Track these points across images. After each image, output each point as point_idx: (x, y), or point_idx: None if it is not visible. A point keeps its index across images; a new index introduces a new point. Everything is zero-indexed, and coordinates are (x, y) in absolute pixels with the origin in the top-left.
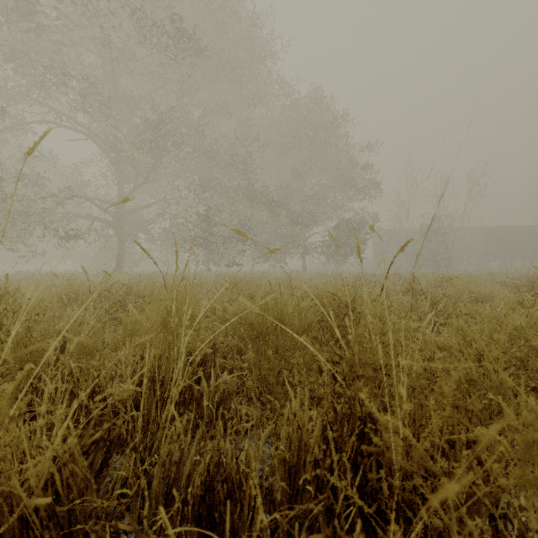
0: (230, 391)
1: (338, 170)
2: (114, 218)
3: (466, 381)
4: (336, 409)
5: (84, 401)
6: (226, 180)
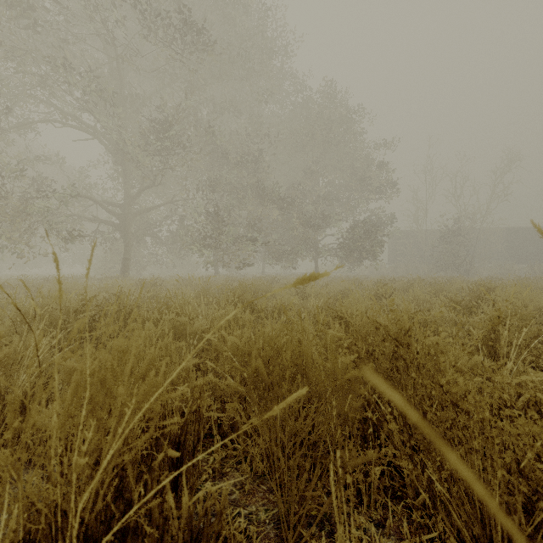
0: (218, 509)
1: (352, 168)
2: (120, 220)
3: None
4: None
5: None
6: (235, 180)
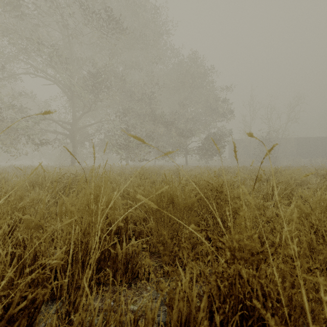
0: (137, 251)
1: (207, 102)
2: (70, 132)
3: (307, 247)
4: (220, 287)
5: (27, 264)
6: (138, 109)
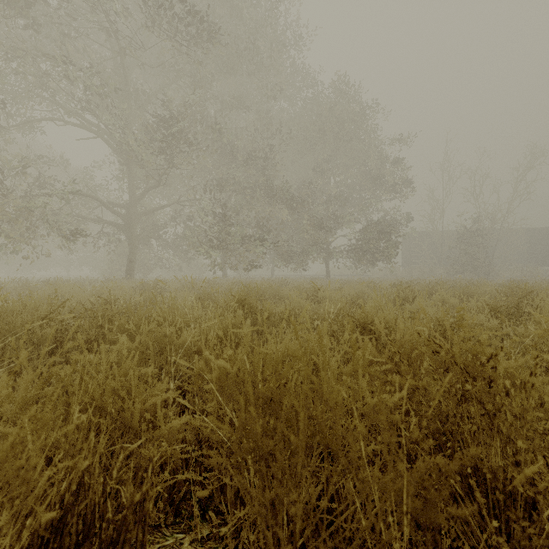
0: None
1: (365, 167)
2: (125, 221)
3: None
4: None
5: None
6: (243, 179)
